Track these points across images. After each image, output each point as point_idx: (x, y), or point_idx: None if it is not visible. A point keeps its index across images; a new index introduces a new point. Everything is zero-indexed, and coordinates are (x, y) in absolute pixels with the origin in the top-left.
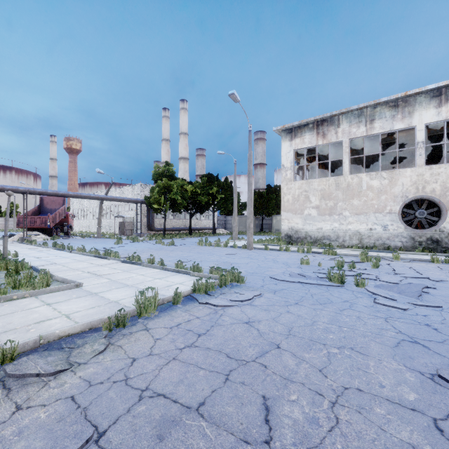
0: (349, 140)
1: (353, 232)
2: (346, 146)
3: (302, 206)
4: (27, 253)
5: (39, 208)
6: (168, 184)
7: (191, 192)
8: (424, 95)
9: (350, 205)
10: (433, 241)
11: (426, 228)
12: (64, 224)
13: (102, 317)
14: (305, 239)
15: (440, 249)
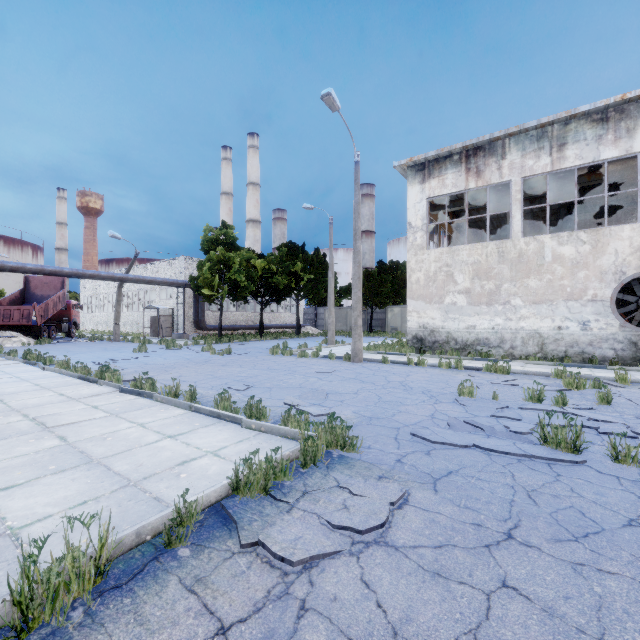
0: (521, 180)
1: (528, 333)
2: (516, 189)
3: (442, 290)
4: None
5: (23, 295)
6: (226, 256)
7: (262, 270)
8: None
9: (523, 287)
10: None
11: None
12: (65, 319)
13: None
14: (447, 344)
15: None
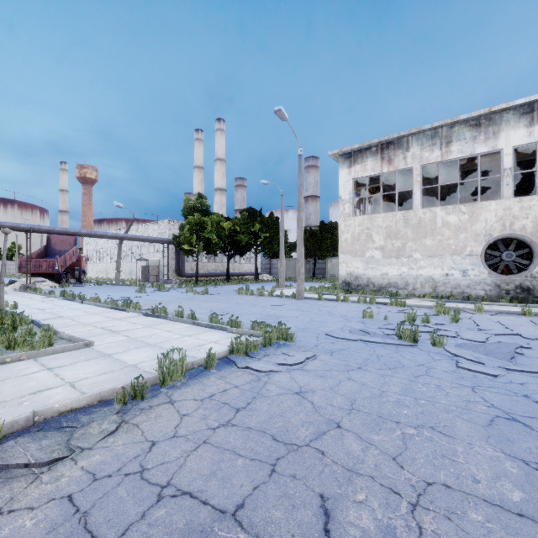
0: (420, 167)
1: (425, 278)
2: (416, 174)
3: (363, 247)
4: (29, 304)
5: (46, 249)
6: (201, 220)
7: (228, 230)
8: (512, 111)
9: (422, 245)
10: (524, 289)
11: (514, 273)
12: (76, 268)
13: (114, 386)
14: (367, 287)
15: (532, 299)
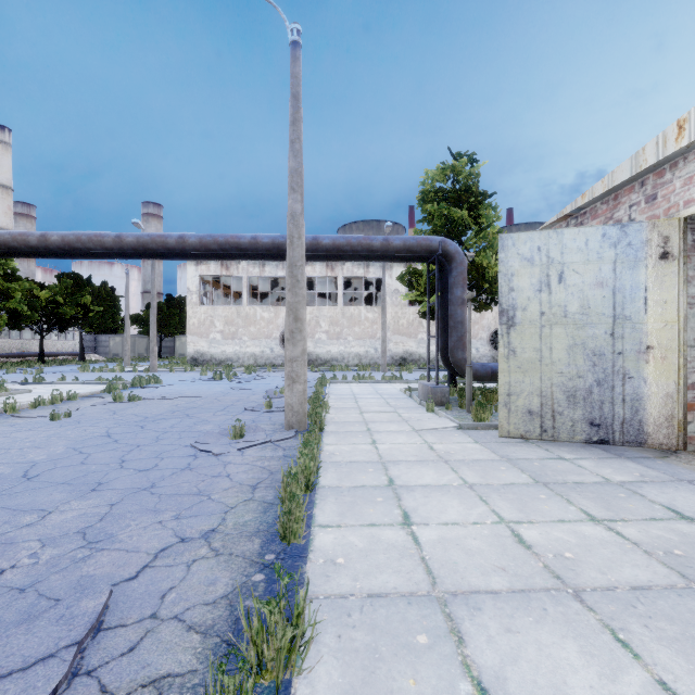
0: (248, 277)
1: (250, 354)
2: (245, 281)
3: (208, 330)
4: None
5: None
6: (4, 286)
7: (45, 300)
8: None
9: (248, 331)
10: None
11: None
12: None
13: (95, 391)
14: (211, 361)
15: None
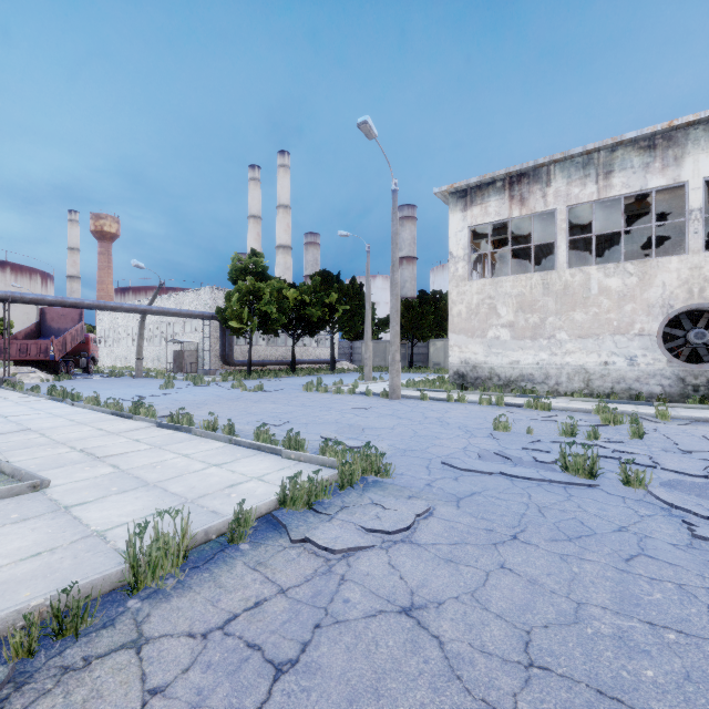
0: (566, 209)
1: (574, 368)
2: (561, 218)
3: (484, 323)
4: None
5: (38, 328)
6: (256, 287)
7: (294, 301)
8: (702, 126)
9: (569, 321)
10: None
11: (705, 361)
12: (82, 354)
13: (22, 604)
14: (489, 380)
15: None
